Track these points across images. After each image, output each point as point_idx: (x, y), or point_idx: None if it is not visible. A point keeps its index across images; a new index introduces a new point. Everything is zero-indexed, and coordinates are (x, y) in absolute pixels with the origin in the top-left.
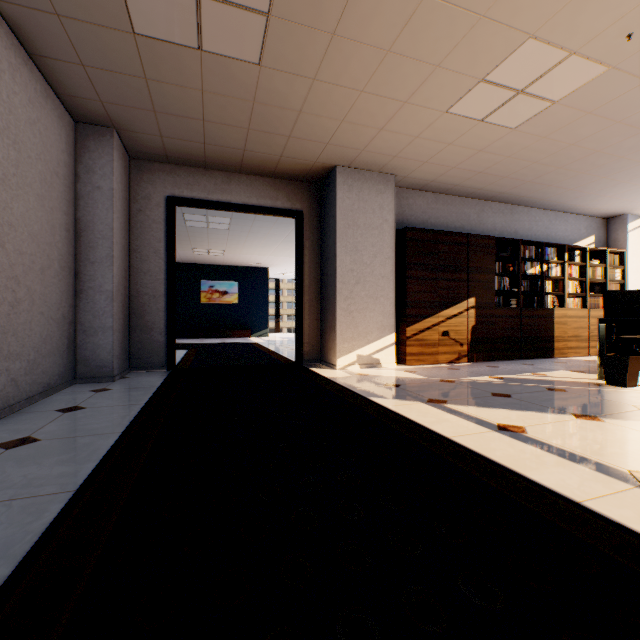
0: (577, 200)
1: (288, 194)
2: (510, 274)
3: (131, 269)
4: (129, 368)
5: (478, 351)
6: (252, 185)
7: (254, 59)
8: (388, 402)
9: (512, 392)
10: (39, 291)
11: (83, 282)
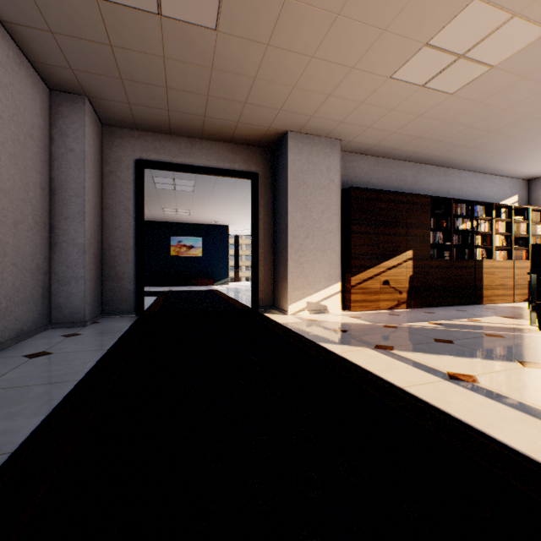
0: (504, 163)
1: (245, 158)
2: (444, 229)
3: (103, 225)
4: (101, 314)
5: (415, 298)
6: (212, 149)
7: (211, 24)
8: (338, 348)
9: (453, 338)
10: (12, 243)
11: (57, 236)
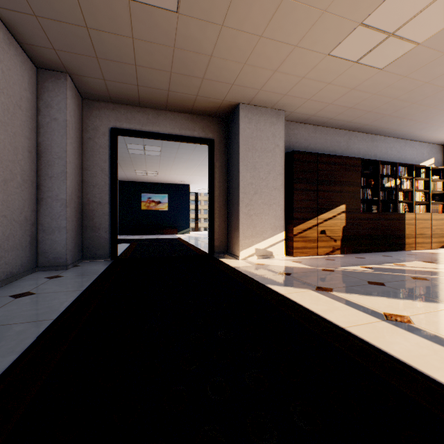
0: (423, 130)
1: (203, 126)
2: (372, 187)
3: (83, 183)
4: (81, 258)
5: (348, 245)
6: (175, 119)
7: (173, 7)
8: (283, 289)
9: (384, 280)
10: (2, 198)
11: (43, 192)
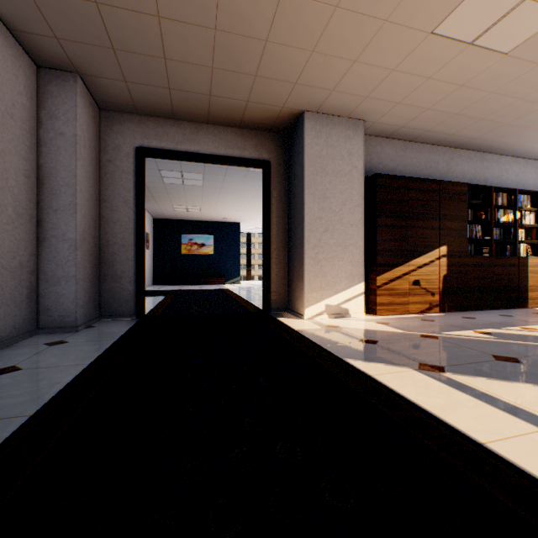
0: None
1: (255, 144)
2: (482, 222)
3: (101, 219)
4: (99, 316)
5: (450, 301)
6: (220, 135)
7: None
8: (371, 368)
9: (517, 354)
10: None
11: (46, 230)
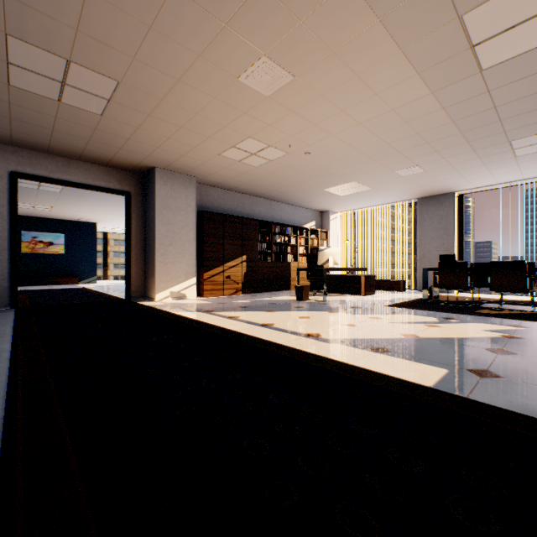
0: (303, 202)
1: (119, 179)
2: (267, 242)
3: None
4: None
5: (248, 287)
6: (89, 170)
7: (98, 113)
8: (182, 313)
9: (250, 305)
10: None
11: None
